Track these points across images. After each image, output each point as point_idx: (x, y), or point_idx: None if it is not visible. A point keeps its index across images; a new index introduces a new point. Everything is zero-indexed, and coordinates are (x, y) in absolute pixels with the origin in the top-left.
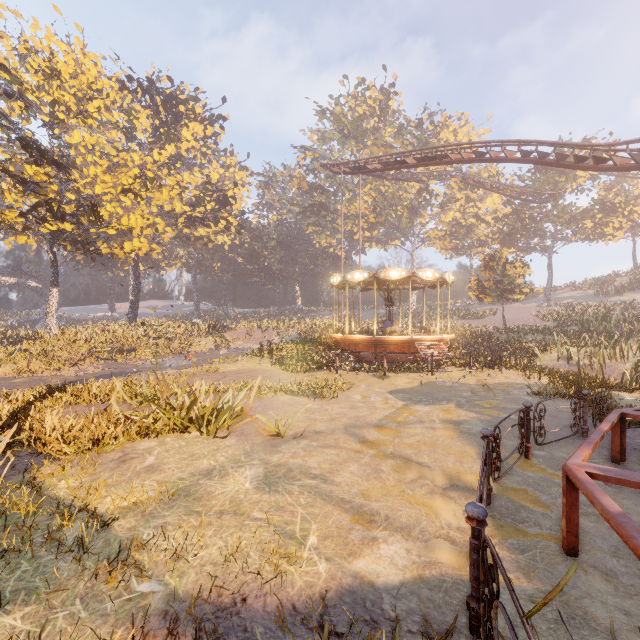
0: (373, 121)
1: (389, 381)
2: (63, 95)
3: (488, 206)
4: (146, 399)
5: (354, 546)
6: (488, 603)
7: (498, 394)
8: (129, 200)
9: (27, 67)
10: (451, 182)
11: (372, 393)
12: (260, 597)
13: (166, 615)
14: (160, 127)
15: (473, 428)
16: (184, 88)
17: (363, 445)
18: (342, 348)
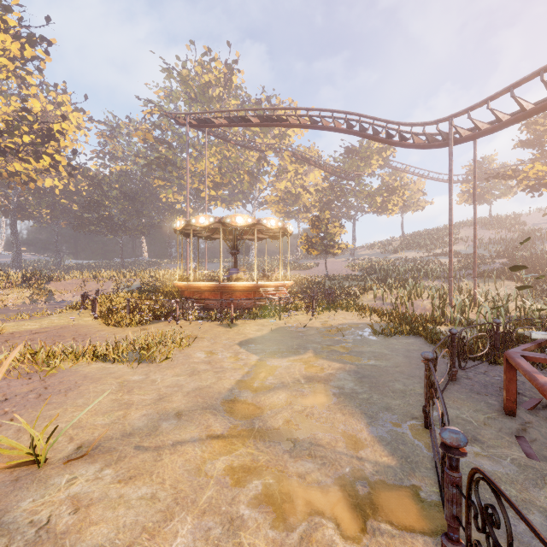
0: (218, 90)
1: (237, 329)
2: None
3: (311, 180)
4: None
5: None
6: None
7: (347, 336)
8: None
9: None
10: (284, 155)
11: (219, 347)
12: None
13: None
14: None
15: (345, 384)
16: None
17: (206, 447)
18: (186, 296)
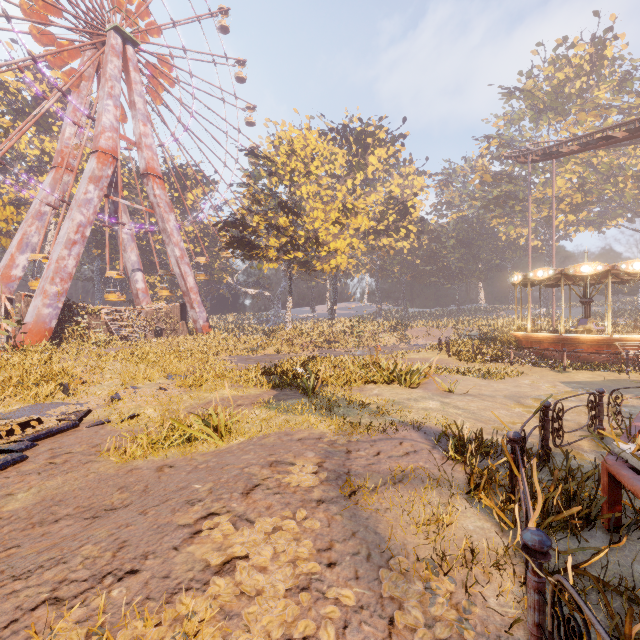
0: (579, 82)
1: (567, 375)
2: (297, 164)
3: None
4: (362, 367)
5: (490, 433)
6: (542, 436)
7: None
8: (336, 230)
9: (279, 153)
10: None
11: (542, 381)
12: (438, 429)
13: (401, 424)
14: (353, 161)
15: (635, 411)
16: (370, 120)
17: (516, 406)
18: (523, 346)
